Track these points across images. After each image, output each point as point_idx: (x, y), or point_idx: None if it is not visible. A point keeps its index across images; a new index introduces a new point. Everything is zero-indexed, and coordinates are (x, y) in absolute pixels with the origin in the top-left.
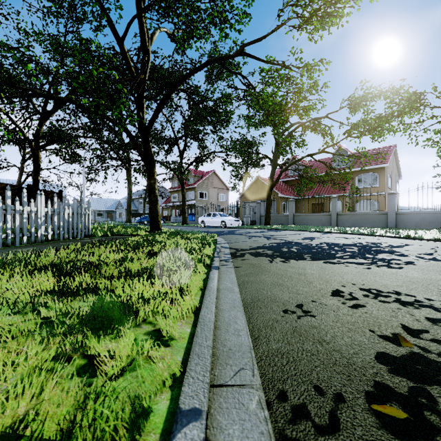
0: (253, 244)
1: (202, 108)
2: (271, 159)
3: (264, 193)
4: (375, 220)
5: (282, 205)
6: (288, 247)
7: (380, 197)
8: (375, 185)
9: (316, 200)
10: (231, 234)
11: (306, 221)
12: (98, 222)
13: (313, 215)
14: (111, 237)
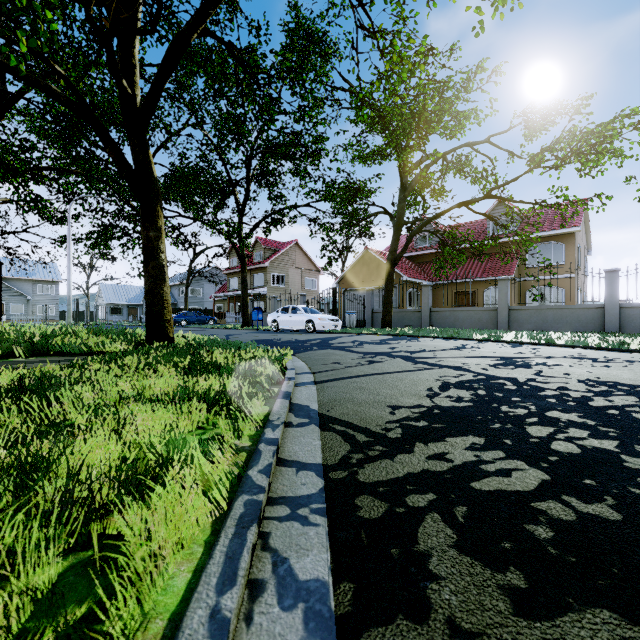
0: (396, 391)
1: (268, 100)
2: (391, 215)
3: (377, 276)
4: (579, 318)
5: (408, 295)
6: (539, 417)
7: (567, 281)
8: (559, 261)
9: (462, 286)
10: (324, 348)
11: (454, 321)
12: (112, 322)
13: (465, 310)
14: (7, 362)
